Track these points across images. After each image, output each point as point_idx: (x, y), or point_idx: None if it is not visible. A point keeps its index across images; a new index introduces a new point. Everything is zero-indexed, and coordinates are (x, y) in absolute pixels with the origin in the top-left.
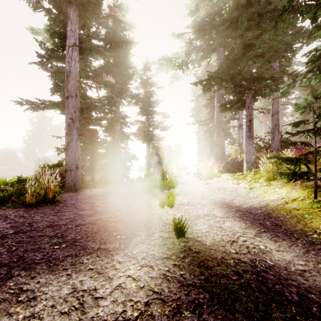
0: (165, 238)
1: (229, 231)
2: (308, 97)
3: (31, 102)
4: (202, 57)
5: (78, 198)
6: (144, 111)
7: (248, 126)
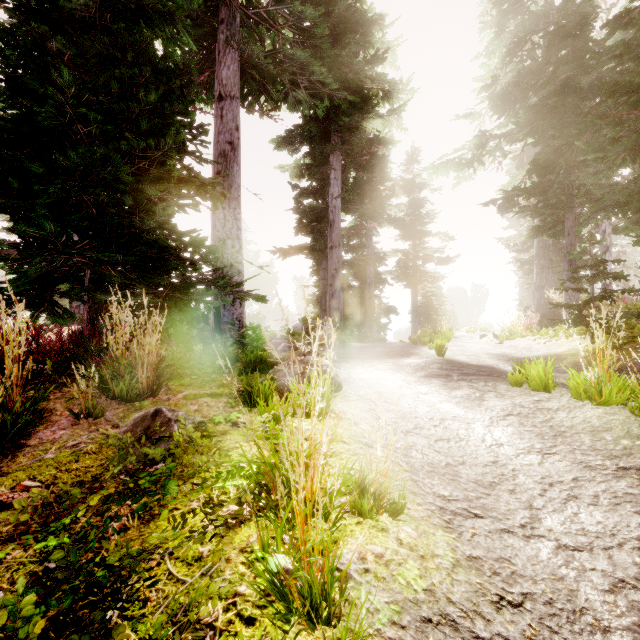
0: (430, 356)
1: (483, 360)
2: None
3: (283, 250)
4: (509, 142)
5: (348, 347)
6: (407, 235)
7: (568, 262)
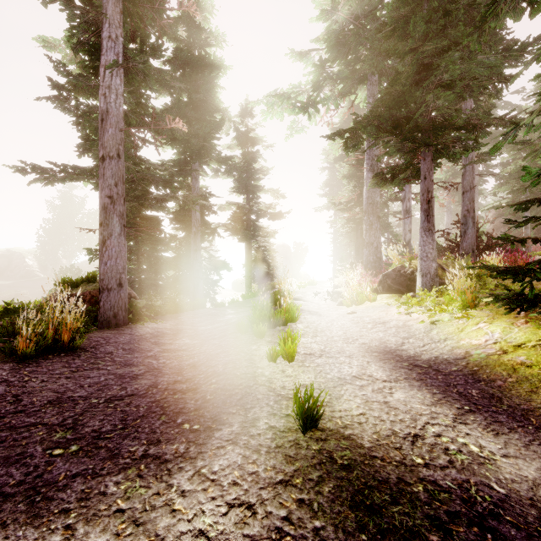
0: (280, 431)
1: (405, 412)
2: (523, 162)
3: (42, 169)
4: (342, 92)
5: (120, 342)
6: (241, 187)
7: (425, 211)
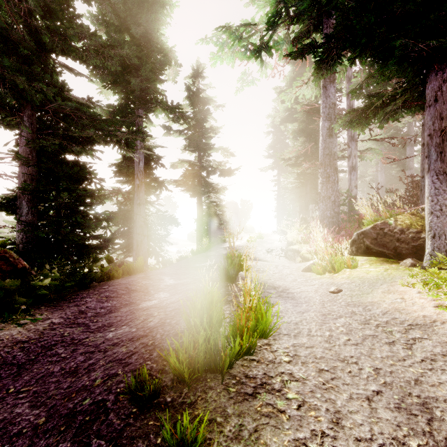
0: None
1: None
2: None
3: None
4: (296, 36)
5: None
6: (192, 144)
7: (437, 147)
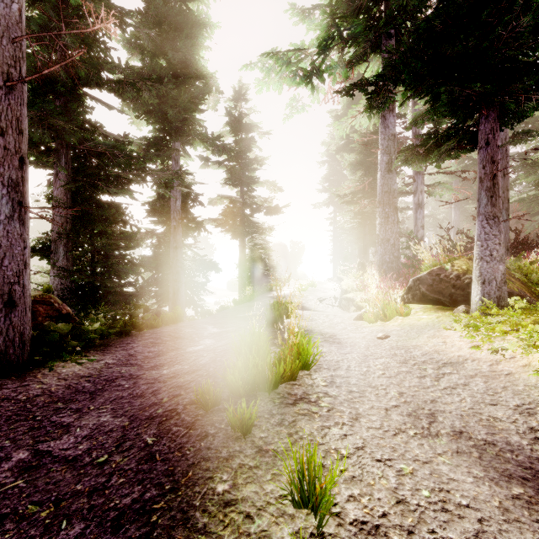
0: None
1: None
2: None
3: None
4: (352, 59)
5: None
6: (234, 177)
7: (487, 191)
